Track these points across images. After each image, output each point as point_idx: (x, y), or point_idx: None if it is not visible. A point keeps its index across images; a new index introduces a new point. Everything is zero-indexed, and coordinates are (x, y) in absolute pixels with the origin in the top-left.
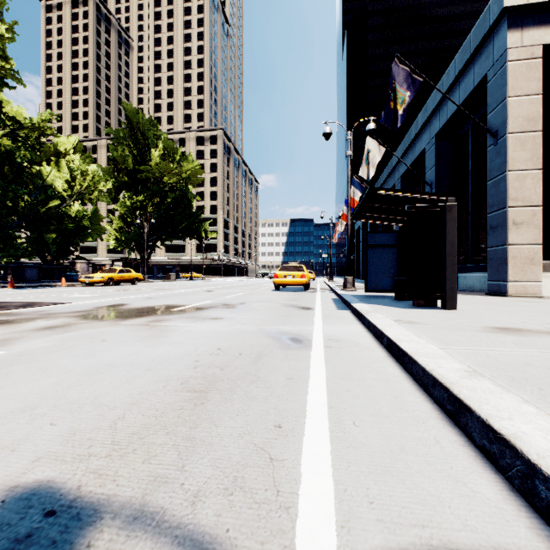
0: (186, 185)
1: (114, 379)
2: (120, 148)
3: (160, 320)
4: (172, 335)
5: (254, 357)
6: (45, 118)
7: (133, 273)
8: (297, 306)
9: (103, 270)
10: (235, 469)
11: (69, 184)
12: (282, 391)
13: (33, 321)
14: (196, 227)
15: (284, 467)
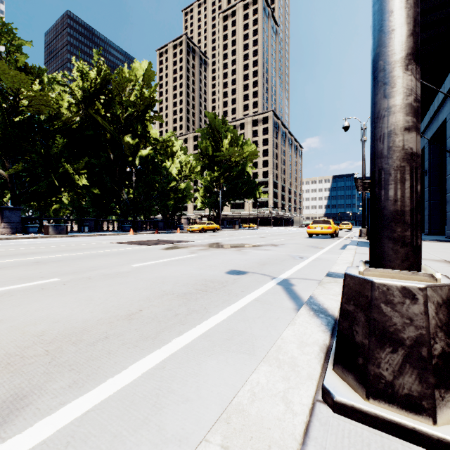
0: (246, 161)
1: (237, 261)
2: (204, 142)
3: (241, 249)
4: (249, 254)
5: (281, 260)
6: (169, 135)
7: (214, 225)
8: (315, 246)
9: (198, 223)
10: (271, 272)
11: (180, 172)
12: (287, 266)
13: (192, 247)
14: (252, 191)
15: (281, 272)
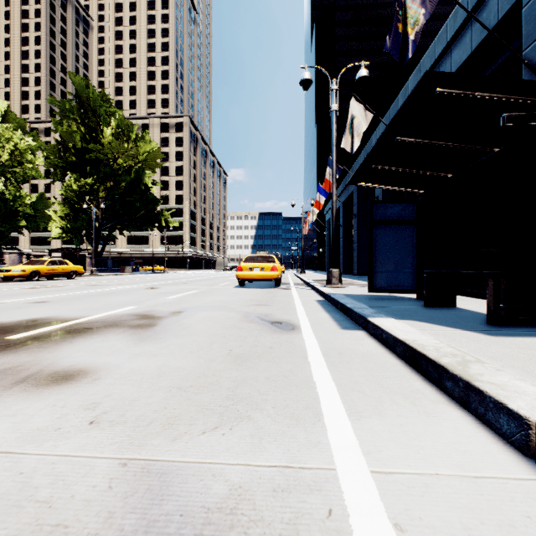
0: (144, 168)
1: None
2: (66, 123)
3: None
4: None
5: None
6: None
7: (70, 265)
8: (268, 319)
9: (28, 261)
10: None
11: None
12: None
13: None
14: (156, 215)
15: None
